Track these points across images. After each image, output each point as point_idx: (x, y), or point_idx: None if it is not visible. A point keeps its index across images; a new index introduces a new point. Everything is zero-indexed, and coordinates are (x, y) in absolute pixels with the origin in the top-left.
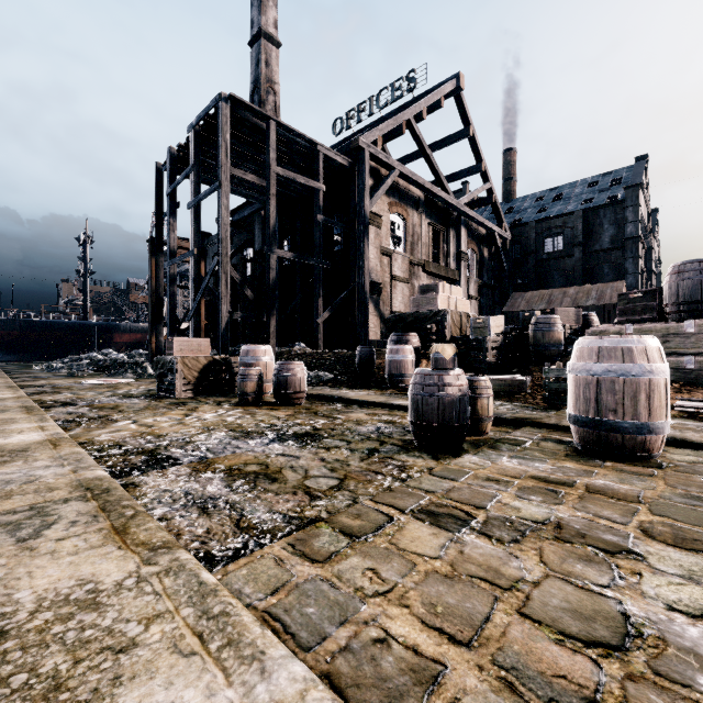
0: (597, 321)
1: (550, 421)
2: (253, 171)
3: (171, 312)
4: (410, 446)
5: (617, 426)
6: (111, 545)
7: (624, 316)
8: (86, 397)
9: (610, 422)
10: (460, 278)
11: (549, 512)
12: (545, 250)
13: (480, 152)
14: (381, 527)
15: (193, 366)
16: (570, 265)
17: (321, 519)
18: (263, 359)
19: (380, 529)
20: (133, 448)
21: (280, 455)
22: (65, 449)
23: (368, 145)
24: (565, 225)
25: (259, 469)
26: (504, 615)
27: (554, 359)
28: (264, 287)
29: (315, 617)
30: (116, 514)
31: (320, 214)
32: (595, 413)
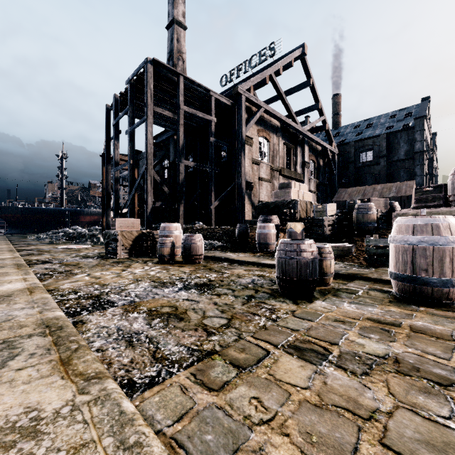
0: (398, 207)
1: (374, 276)
2: (168, 110)
3: (116, 202)
4: (276, 294)
5: (428, 281)
6: (56, 375)
7: (419, 203)
8: (58, 257)
9: (422, 278)
10: (304, 179)
11: (387, 348)
12: (360, 161)
13: (318, 96)
14: (261, 360)
15: (129, 237)
16: (377, 170)
17: (215, 351)
18: (174, 232)
19: (260, 362)
20: (85, 294)
21: (186, 300)
22: (37, 295)
23: (244, 91)
24: (374, 144)
25: (171, 310)
26: (369, 446)
27: (370, 233)
28: (176, 185)
29: (213, 445)
30: (64, 348)
31: (212, 137)
32: (411, 272)
